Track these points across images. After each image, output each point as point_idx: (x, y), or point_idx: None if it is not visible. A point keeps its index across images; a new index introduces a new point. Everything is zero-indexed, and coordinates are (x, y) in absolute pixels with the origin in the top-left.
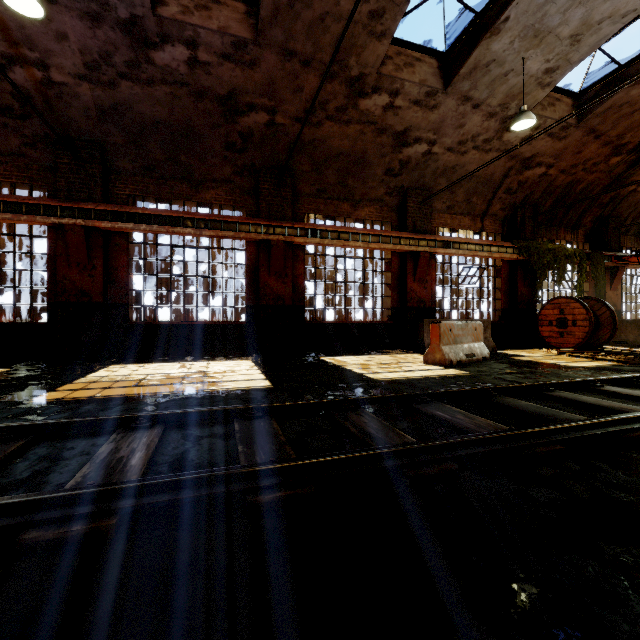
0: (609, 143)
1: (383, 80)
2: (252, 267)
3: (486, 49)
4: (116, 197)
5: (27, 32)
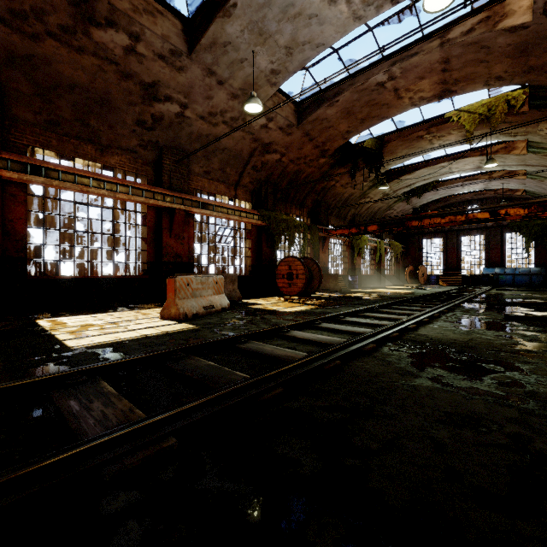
0: (318, 147)
1: (118, 15)
2: None
3: (222, 28)
4: None
5: None
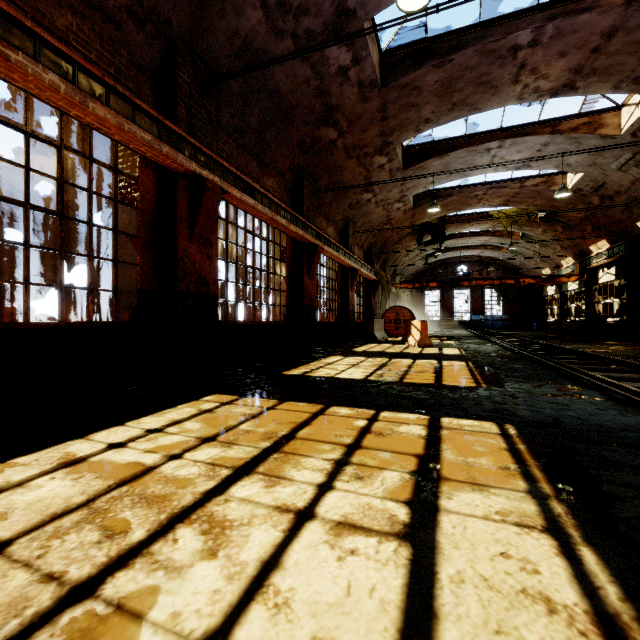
0: (412, 222)
1: (394, 151)
2: (290, 266)
3: (431, 162)
4: None
5: None
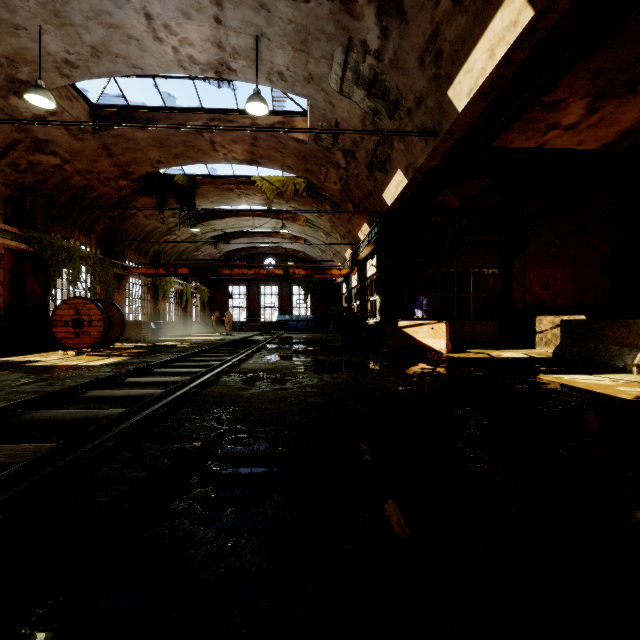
0: (120, 166)
1: None
2: None
3: None
4: None
5: None
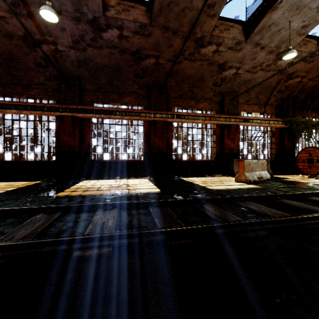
0: None
1: (213, 38)
2: (147, 133)
3: (269, 18)
4: (85, 102)
5: (48, 29)
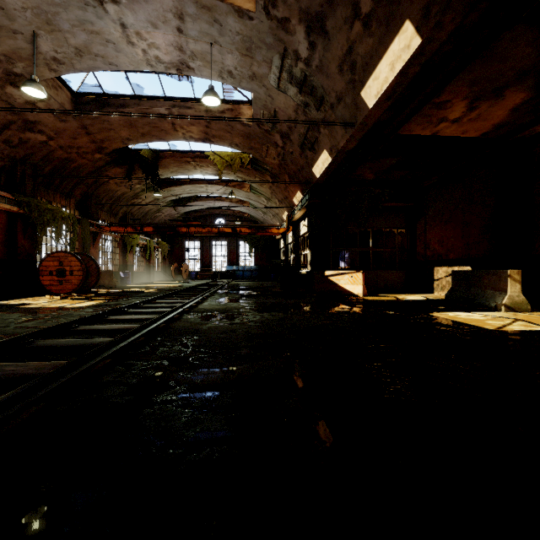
0: (95, 142)
1: None
2: None
3: None
4: None
5: None
